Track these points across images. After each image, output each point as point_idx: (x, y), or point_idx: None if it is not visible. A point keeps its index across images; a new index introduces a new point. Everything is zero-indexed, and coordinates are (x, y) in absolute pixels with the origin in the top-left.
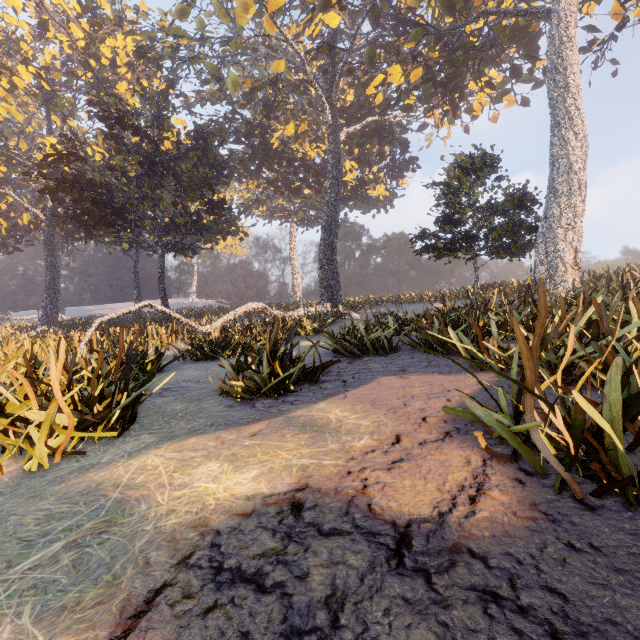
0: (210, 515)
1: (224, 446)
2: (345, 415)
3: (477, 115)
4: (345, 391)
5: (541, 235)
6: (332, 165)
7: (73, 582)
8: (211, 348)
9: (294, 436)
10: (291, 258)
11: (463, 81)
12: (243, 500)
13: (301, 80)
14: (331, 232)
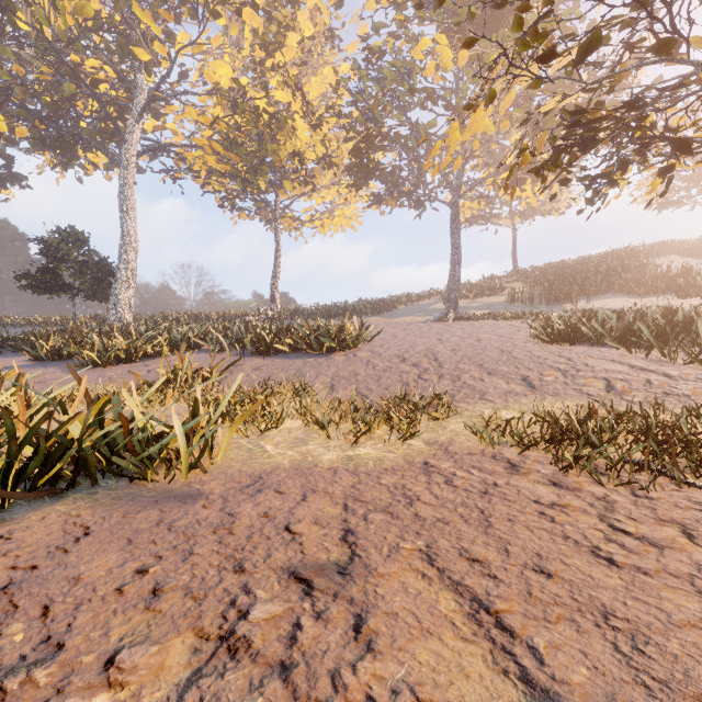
0: None
1: None
2: None
3: (90, 174)
4: None
5: (113, 292)
6: None
7: None
8: None
9: None
10: None
11: (73, 149)
12: None
13: None
14: None
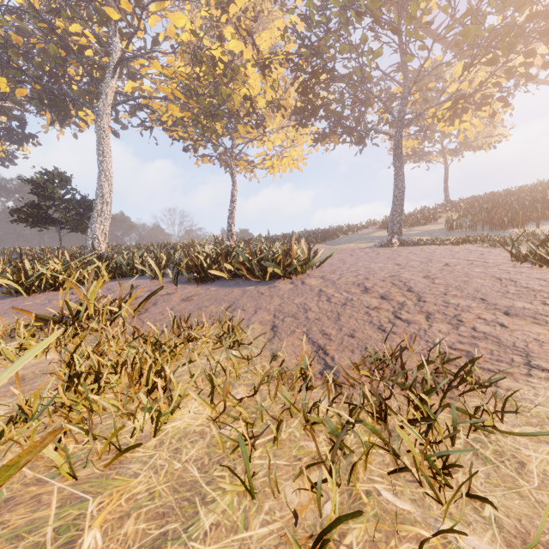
0: None
1: None
2: None
3: (83, 130)
4: None
5: (90, 224)
6: None
7: None
8: None
9: None
10: None
11: (66, 108)
12: None
13: None
14: None
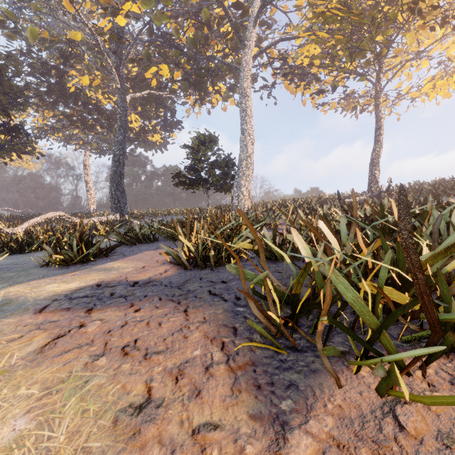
0: (60, 293)
1: (57, 280)
2: (122, 265)
3: (215, 106)
4: (124, 258)
5: (235, 182)
6: (120, 117)
7: (4, 313)
8: (18, 245)
9: (96, 273)
10: (86, 178)
11: (205, 85)
12: (75, 288)
13: (95, 44)
14: (120, 164)
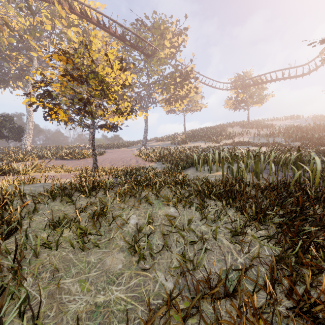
0: None
1: None
2: None
3: (16, 90)
4: None
5: (23, 138)
6: None
7: None
8: None
9: None
10: None
11: (8, 82)
12: None
13: None
14: None
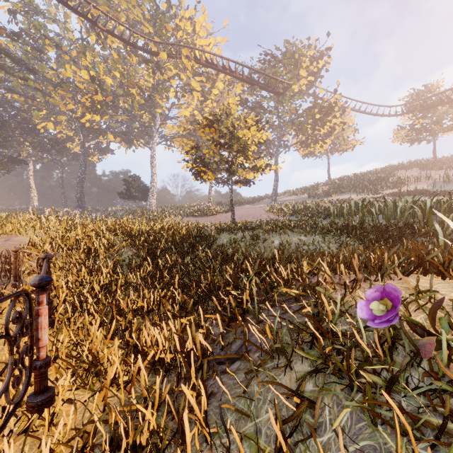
0: None
1: None
2: None
3: (137, 148)
4: None
5: (148, 198)
6: (83, 157)
7: None
8: None
9: None
10: (29, 181)
11: (133, 141)
12: None
13: None
14: (83, 183)
